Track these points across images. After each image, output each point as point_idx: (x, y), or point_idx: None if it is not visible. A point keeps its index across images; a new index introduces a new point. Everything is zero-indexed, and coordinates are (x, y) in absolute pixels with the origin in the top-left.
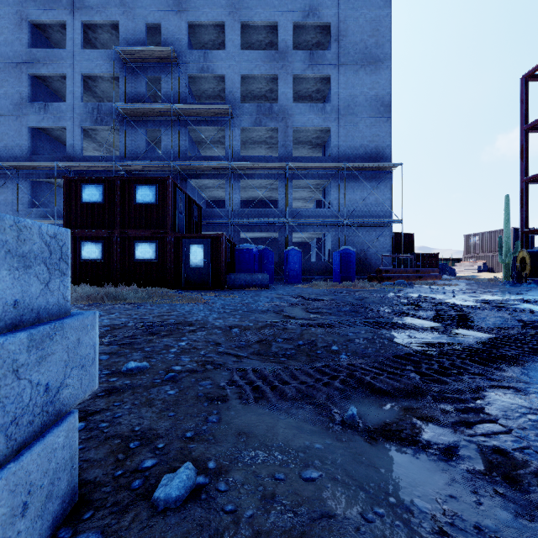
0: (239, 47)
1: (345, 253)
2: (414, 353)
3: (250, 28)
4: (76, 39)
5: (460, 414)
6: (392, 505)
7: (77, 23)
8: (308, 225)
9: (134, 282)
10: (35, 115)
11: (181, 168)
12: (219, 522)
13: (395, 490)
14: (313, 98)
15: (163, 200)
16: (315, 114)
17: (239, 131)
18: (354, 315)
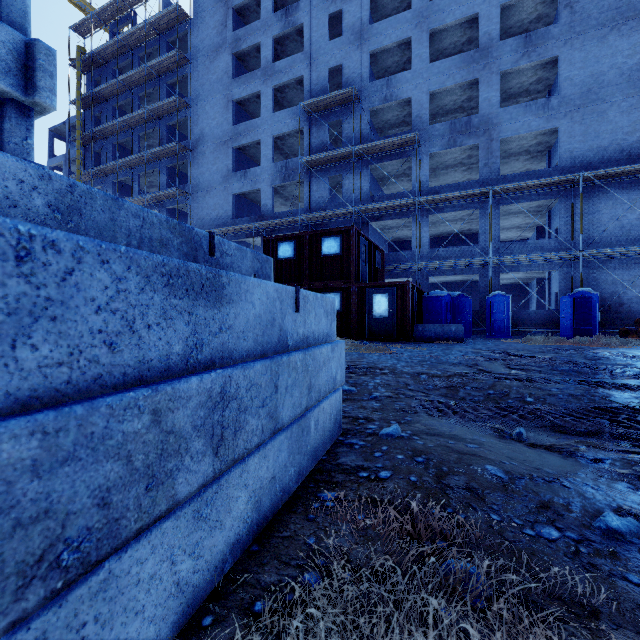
0: (427, 61)
1: (581, 298)
2: (620, 407)
3: (442, 32)
4: (268, 105)
5: (634, 448)
6: (526, 465)
7: (269, 90)
8: (521, 263)
9: None
10: (238, 183)
11: (363, 212)
12: (415, 444)
13: (534, 463)
14: (532, 92)
15: (347, 250)
16: (533, 115)
17: (427, 159)
18: (574, 375)
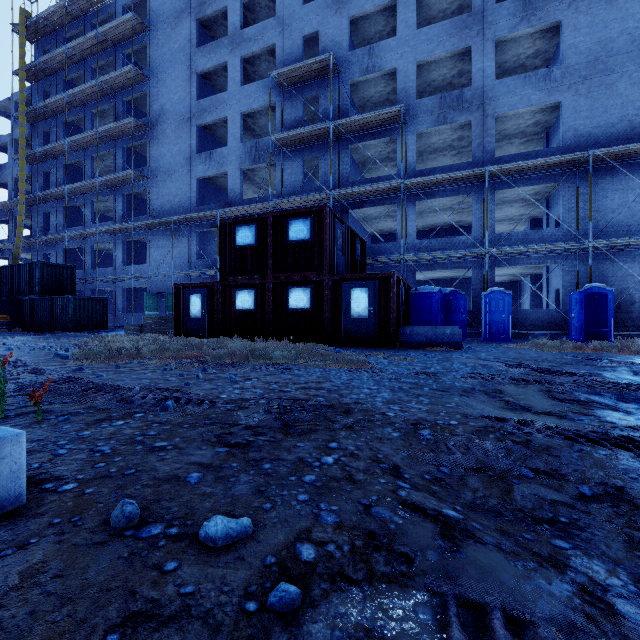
0: (414, 26)
1: (590, 295)
2: None
3: None
4: (236, 77)
5: None
6: None
7: (237, 61)
8: (520, 255)
9: (287, 335)
10: (202, 166)
11: (342, 197)
12: None
13: None
14: (528, 68)
15: (319, 235)
16: (533, 88)
17: (414, 138)
18: None
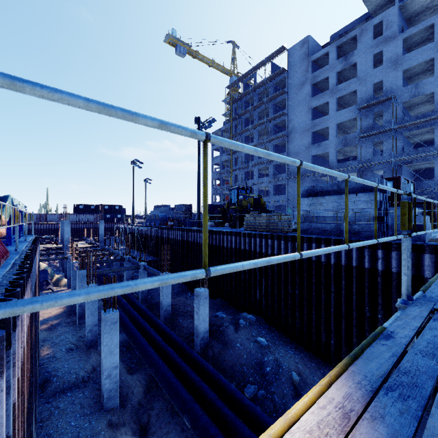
0: None
1: None
2: None
3: None
4: (334, 108)
5: None
6: None
7: (334, 100)
8: None
9: None
10: (315, 150)
11: (398, 160)
12: None
13: None
14: None
15: (396, 187)
16: None
17: None
18: None
